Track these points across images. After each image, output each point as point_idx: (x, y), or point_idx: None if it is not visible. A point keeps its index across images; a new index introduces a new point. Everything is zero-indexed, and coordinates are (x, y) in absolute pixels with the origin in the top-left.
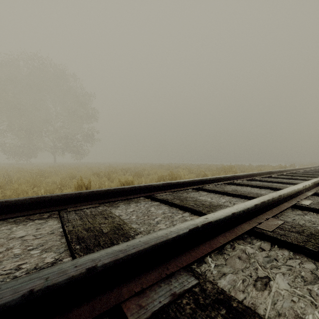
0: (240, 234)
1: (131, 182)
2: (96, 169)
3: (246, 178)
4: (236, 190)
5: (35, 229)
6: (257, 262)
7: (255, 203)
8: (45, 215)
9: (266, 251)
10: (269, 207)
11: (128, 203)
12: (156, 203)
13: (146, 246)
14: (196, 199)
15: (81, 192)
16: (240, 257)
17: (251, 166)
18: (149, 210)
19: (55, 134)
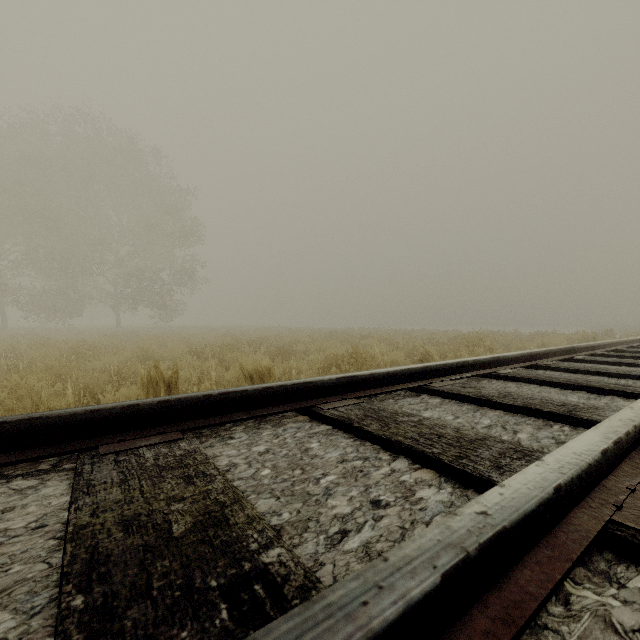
0: (581, 553)
1: (267, 371)
2: (199, 340)
3: (522, 363)
4: (508, 393)
5: None
6: None
7: (602, 447)
8: (44, 463)
9: None
10: (625, 449)
11: (256, 428)
12: (322, 427)
13: None
14: (419, 418)
15: (138, 404)
16: None
17: (521, 335)
18: (306, 450)
19: (117, 269)
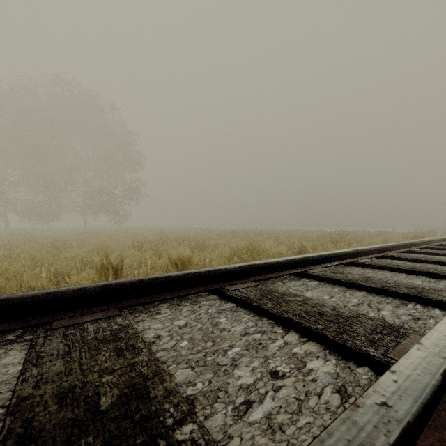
0: None
1: (187, 260)
2: (141, 237)
3: (375, 254)
4: (368, 277)
5: None
6: None
7: None
8: (10, 335)
9: None
10: None
11: (177, 305)
12: (228, 305)
13: None
14: (303, 298)
15: (85, 288)
16: None
17: (369, 233)
18: (216, 324)
19: (85, 187)
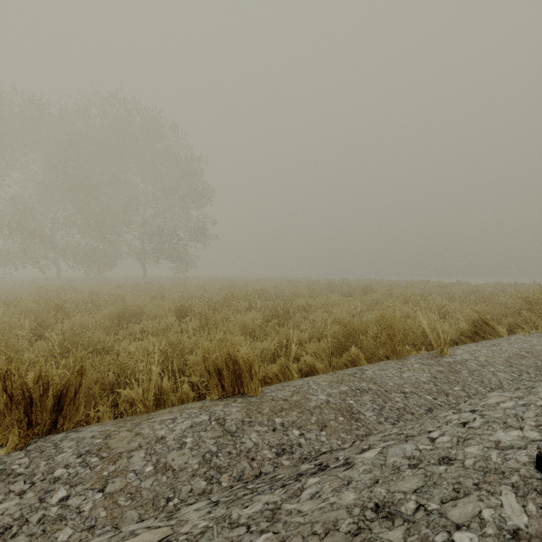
0: None
1: (245, 367)
2: (200, 291)
3: None
4: None
5: None
6: None
7: None
8: None
9: None
10: None
11: None
12: None
13: None
14: None
15: None
16: None
17: None
18: None
19: (142, 228)
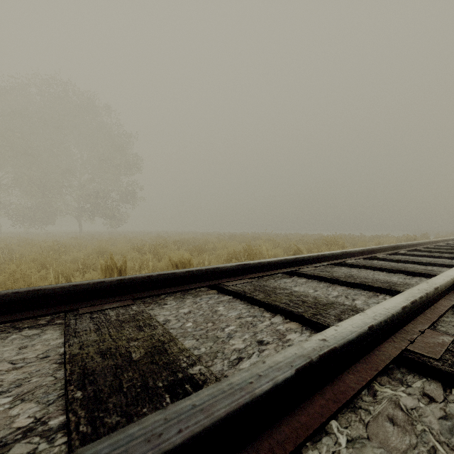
0: (384, 366)
1: (187, 262)
2: (139, 241)
3: (363, 256)
4: (351, 275)
5: (16, 348)
6: (430, 433)
7: (403, 305)
8: (42, 320)
9: (439, 404)
10: (420, 308)
11: (182, 298)
12: (226, 297)
13: (207, 423)
14: (290, 291)
15: (104, 281)
16: (393, 418)
17: (364, 237)
18: (215, 311)
19: (80, 191)
